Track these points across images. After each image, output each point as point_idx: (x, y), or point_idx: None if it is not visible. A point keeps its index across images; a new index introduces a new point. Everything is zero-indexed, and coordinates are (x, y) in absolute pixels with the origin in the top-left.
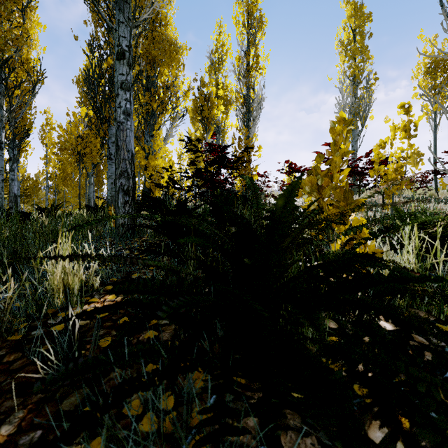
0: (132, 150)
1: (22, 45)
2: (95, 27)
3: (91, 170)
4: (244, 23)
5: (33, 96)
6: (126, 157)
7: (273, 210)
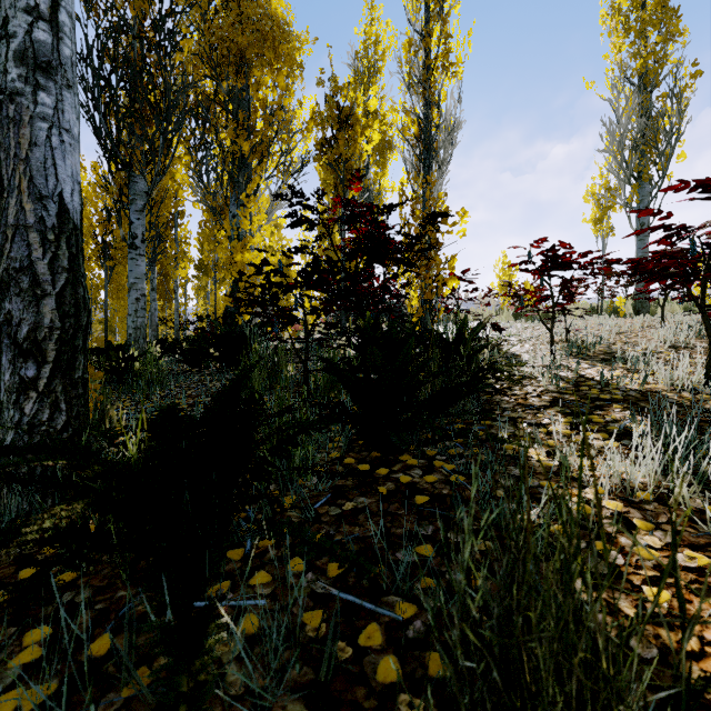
0: (62, 195)
1: None
2: None
3: None
4: None
5: None
6: (30, 219)
7: None
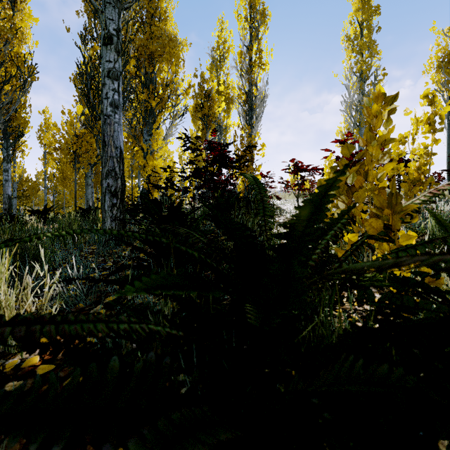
0: (121, 146)
1: (12, 38)
2: (88, 19)
3: (89, 170)
4: (246, 17)
5: (24, 92)
6: (113, 154)
7: (292, 224)
